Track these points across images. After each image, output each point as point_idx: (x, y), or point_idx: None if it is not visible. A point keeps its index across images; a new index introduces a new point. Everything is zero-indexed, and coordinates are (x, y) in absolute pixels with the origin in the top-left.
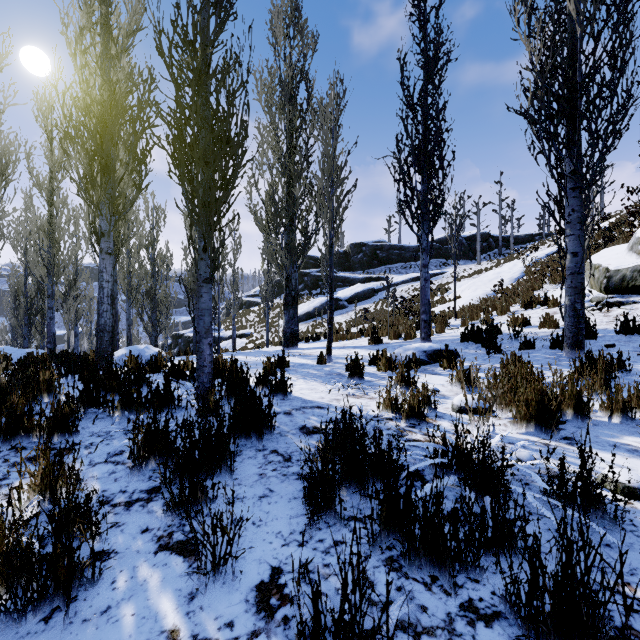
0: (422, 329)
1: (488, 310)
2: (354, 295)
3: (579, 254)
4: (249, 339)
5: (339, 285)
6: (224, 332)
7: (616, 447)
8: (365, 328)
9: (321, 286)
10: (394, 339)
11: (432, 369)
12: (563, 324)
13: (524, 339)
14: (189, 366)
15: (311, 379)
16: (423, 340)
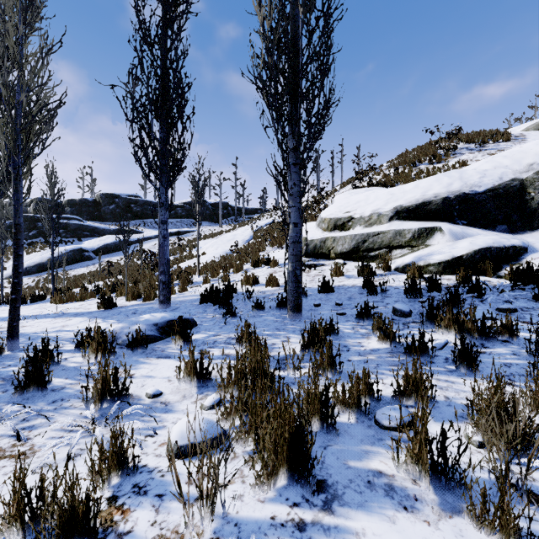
0: (161, 291)
1: (226, 268)
2: (103, 246)
3: (299, 225)
4: None
5: (86, 235)
6: None
7: (373, 488)
8: (107, 284)
9: (62, 234)
10: (132, 300)
11: (162, 348)
12: (282, 282)
13: (256, 302)
14: None
15: None
16: (162, 303)
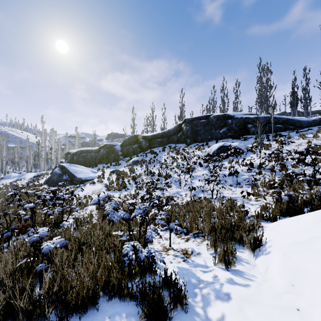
0: None
1: None
2: None
3: None
4: None
5: None
6: None
7: None
8: None
9: None
10: None
11: None
12: None
13: None
14: None
15: None
16: None
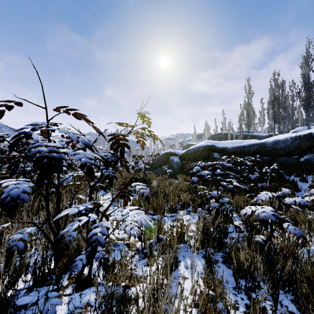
0: None
1: None
2: None
3: None
4: None
5: None
6: None
7: None
8: None
9: None
10: None
11: None
12: None
13: None
14: None
15: None
16: None
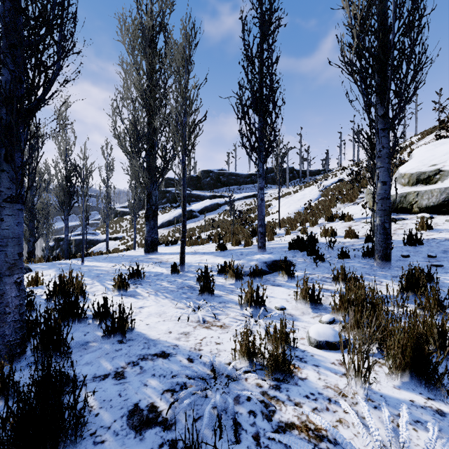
0: (259, 239)
1: (303, 222)
2: (204, 208)
3: (387, 183)
4: (121, 241)
5: (193, 200)
6: (101, 235)
7: None
8: (212, 234)
9: (179, 201)
10: (236, 245)
11: (273, 279)
12: (360, 235)
13: (341, 250)
14: (39, 281)
15: (163, 295)
16: (260, 248)
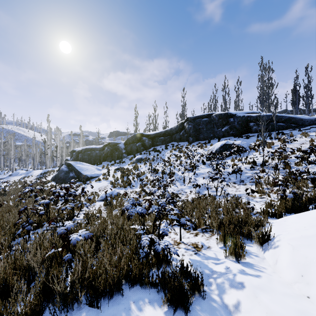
0: None
1: None
2: None
3: None
4: None
5: None
6: None
7: None
8: None
9: None
10: None
11: None
12: None
13: None
14: None
15: None
16: None
